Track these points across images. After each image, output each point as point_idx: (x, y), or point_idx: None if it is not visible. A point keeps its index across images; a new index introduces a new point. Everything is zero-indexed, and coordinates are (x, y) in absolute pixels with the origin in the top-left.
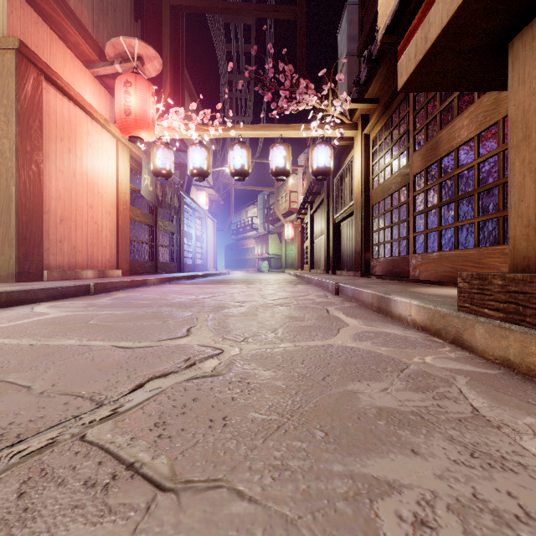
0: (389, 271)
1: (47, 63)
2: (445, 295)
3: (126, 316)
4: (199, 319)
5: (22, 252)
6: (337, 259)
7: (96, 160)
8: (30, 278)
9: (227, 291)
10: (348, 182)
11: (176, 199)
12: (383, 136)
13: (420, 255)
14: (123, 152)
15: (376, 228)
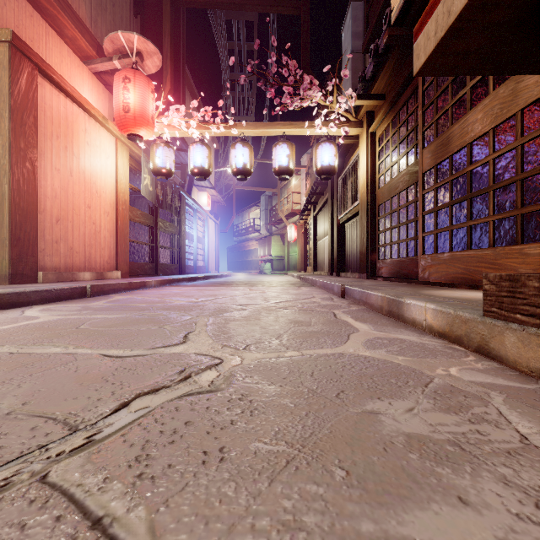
0: (396, 273)
1: (42, 57)
2: (462, 298)
3: (121, 321)
4: (198, 324)
5: (15, 253)
6: (342, 260)
7: (94, 158)
8: (24, 280)
9: (228, 294)
10: (353, 181)
11: (177, 200)
12: (390, 134)
13: (429, 256)
14: (122, 150)
15: (382, 228)
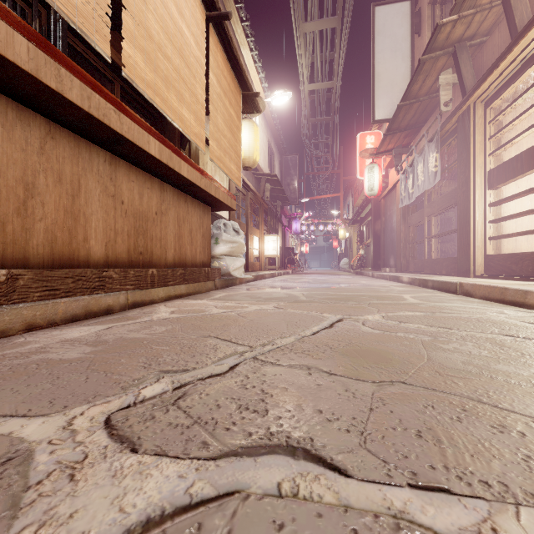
0: None
1: None
2: None
3: None
4: None
5: None
6: None
7: None
8: None
9: None
10: None
11: None
12: None
13: None
14: None
15: None
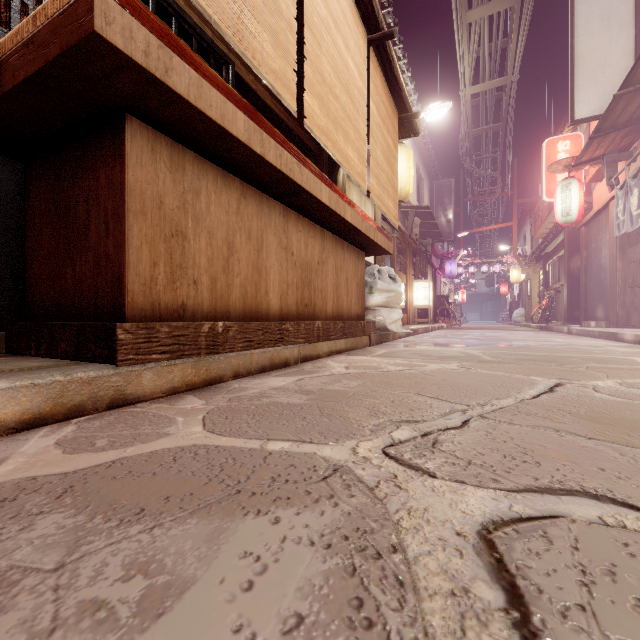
0: None
1: None
2: None
3: None
4: None
5: None
6: None
7: None
8: None
9: None
10: None
11: None
12: None
13: None
14: None
15: None
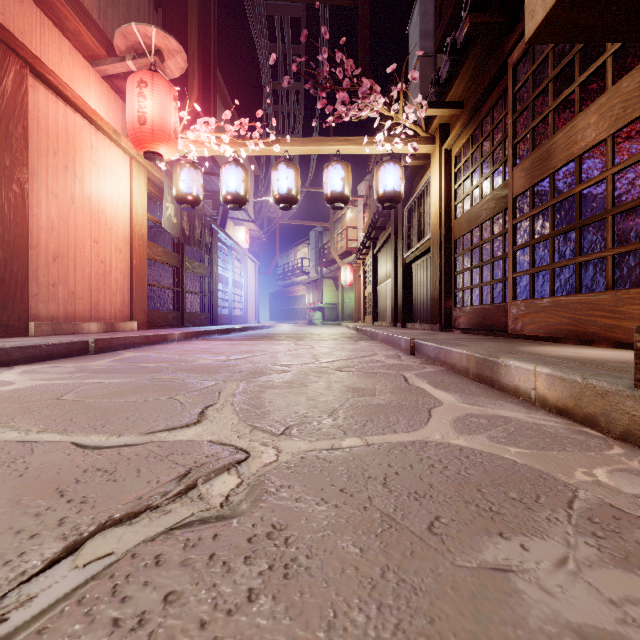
0: (478, 324)
1: (36, 54)
2: (580, 357)
3: (120, 388)
4: (223, 392)
5: None
6: (408, 308)
7: (103, 182)
8: (10, 332)
9: (268, 350)
10: (423, 211)
11: (207, 235)
12: (470, 150)
13: (523, 303)
14: (139, 173)
15: (460, 268)
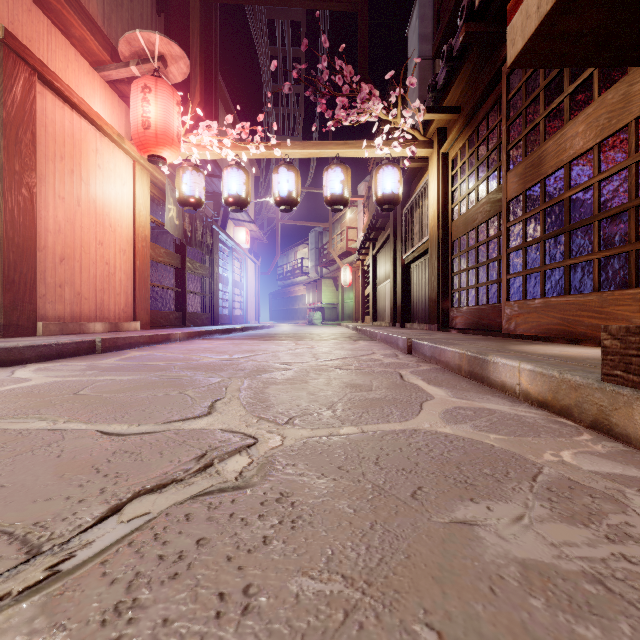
0: (474, 324)
1: (43, 61)
2: (564, 355)
3: (132, 384)
4: (229, 388)
5: (8, 299)
6: (407, 308)
7: (107, 185)
8: (20, 332)
9: (270, 349)
10: (421, 213)
11: (209, 236)
12: (467, 155)
13: (516, 303)
14: (142, 175)
15: (457, 269)
